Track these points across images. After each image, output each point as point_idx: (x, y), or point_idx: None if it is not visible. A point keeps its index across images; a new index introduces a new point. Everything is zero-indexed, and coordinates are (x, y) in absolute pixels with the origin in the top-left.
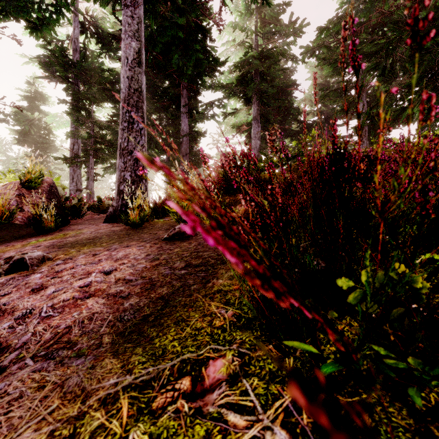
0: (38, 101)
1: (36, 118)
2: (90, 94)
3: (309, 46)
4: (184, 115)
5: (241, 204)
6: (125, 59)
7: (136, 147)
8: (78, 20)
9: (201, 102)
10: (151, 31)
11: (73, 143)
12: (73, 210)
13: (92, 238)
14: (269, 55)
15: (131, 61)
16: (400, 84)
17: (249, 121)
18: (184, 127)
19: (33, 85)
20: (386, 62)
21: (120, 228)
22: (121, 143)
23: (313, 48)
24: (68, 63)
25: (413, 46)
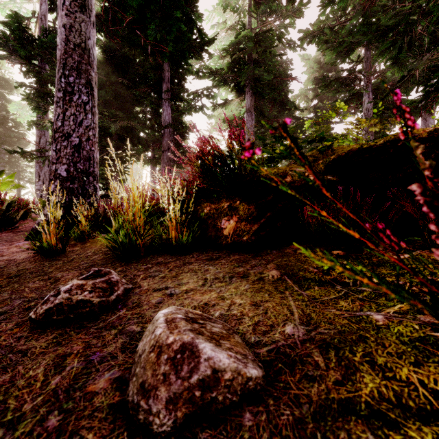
0: (6, 90)
1: None
2: (53, 76)
3: (309, 30)
4: (165, 103)
5: (228, 217)
6: None
7: (76, 129)
8: None
9: (187, 90)
10: None
11: (39, 135)
12: None
13: None
14: (264, 39)
15: (69, 2)
16: (431, 59)
17: (241, 114)
18: (166, 117)
19: None
20: (403, 41)
21: (29, 254)
22: (54, 121)
23: (313, 32)
24: (28, 39)
25: (437, 20)
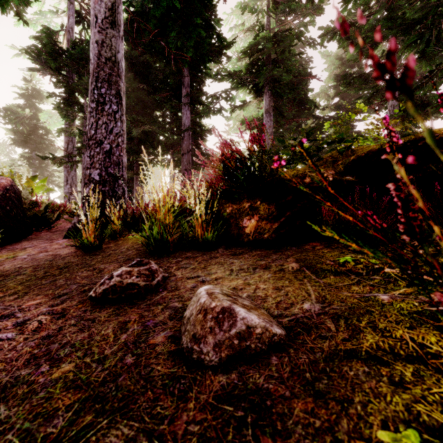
0: (36, 99)
1: (27, 115)
2: (81, 85)
3: (330, 26)
4: (185, 107)
5: (249, 216)
6: (93, 18)
7: (107, 136)
8: (73, 8)
9: (206, 94)
10: (143, 2)
11: (67, 141)
12: (36, 219)
13: (9, 273)
14: (283, 38)
15: (101, 20)
16: None
17: (260, 115)
18: (186, 120)
19: (30, 82)
20: (431, 34)
21: (70, 250)
22: (88, 130)
23: (334, 28)
24: (58, 52)
25: None
